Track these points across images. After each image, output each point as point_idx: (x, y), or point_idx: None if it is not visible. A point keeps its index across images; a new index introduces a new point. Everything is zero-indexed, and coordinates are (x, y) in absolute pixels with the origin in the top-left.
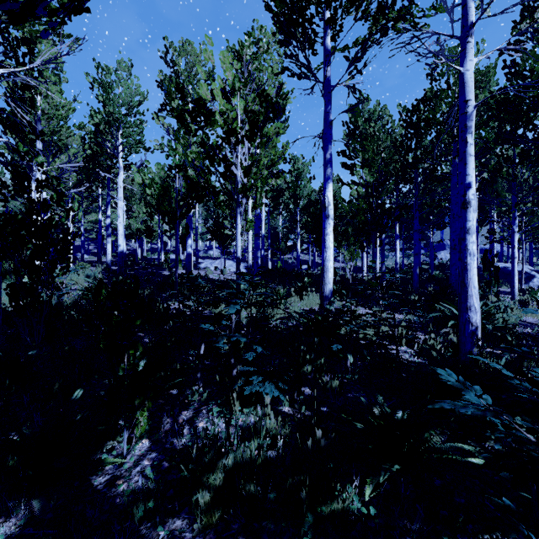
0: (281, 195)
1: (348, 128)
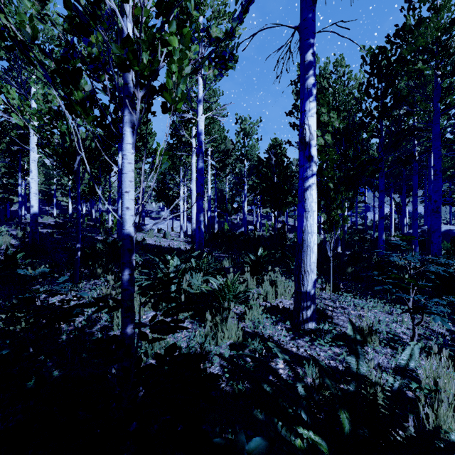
0: (228, 156)
1: (296, 87)
